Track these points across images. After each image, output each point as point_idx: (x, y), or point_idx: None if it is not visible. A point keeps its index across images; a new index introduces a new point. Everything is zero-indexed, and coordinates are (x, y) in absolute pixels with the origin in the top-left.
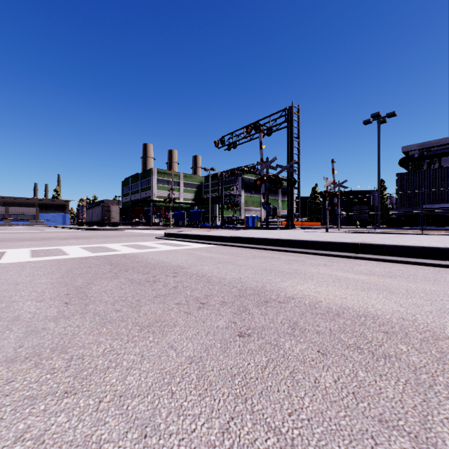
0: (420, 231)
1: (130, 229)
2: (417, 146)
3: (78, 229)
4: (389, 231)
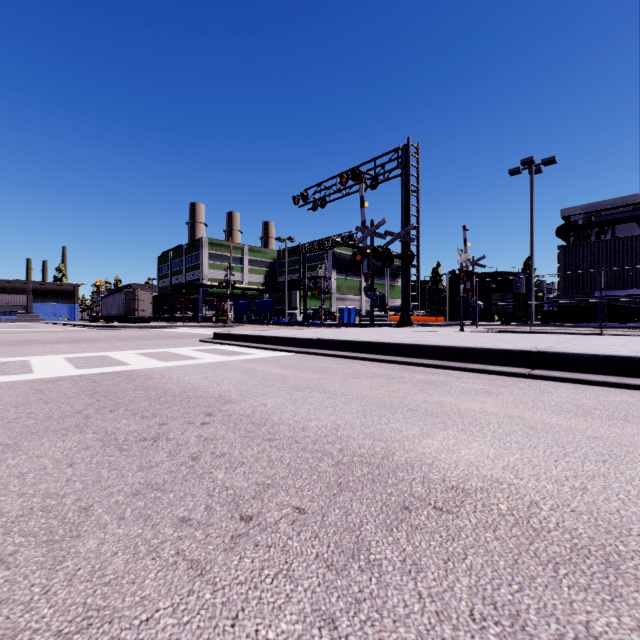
0: (597, 329)
1: (167, 326)
2: (582, 209)
3: (87, 327)
4: (551, 329)
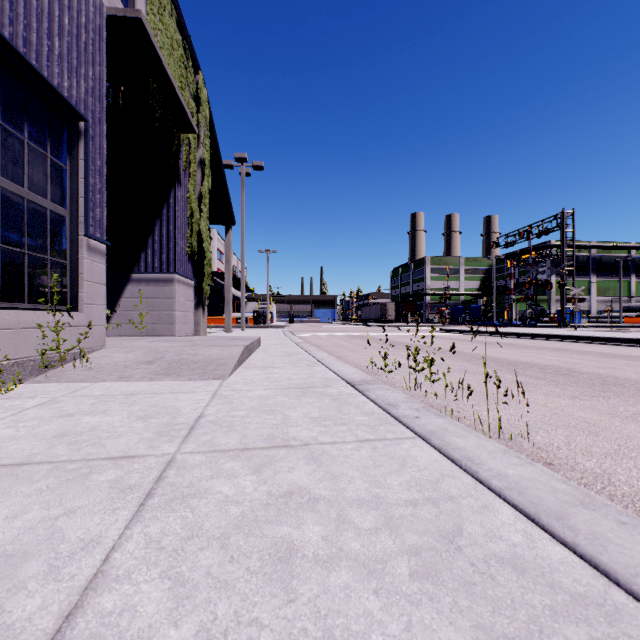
0: None
1: (408, 326)
2: None
3: (367, 326)
4: None
